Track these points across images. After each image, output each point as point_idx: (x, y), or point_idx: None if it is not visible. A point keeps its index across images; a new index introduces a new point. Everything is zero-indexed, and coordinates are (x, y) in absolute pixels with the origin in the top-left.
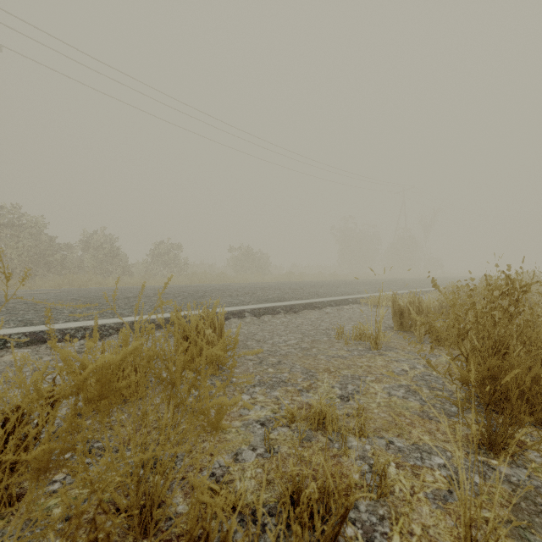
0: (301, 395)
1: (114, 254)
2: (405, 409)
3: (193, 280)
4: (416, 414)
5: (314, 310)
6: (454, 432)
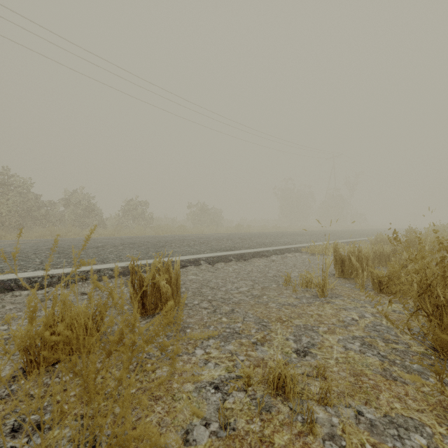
0: (256, 349)
1: (91, 209)
2: (365, 367)
3: (157, 232)
4: (378, 373)
5: (262, 258)
6: (425, 397)
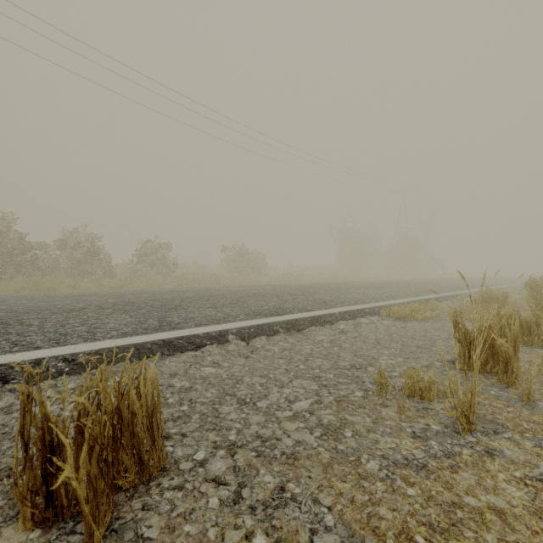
0: None
1: (94, 253)
2: None
3: (181, 283)
4: None
5: (324, 326)
6: None
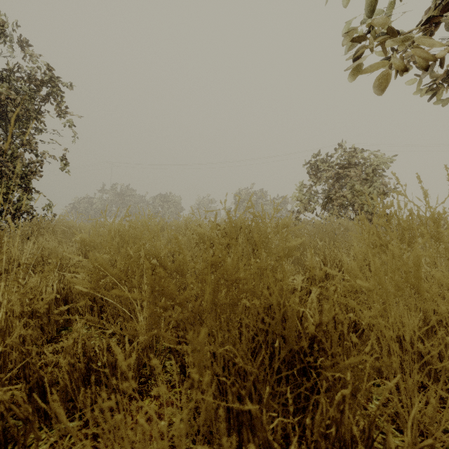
0: None
1: None
2: None
3: None
4: None
5: None
6: None
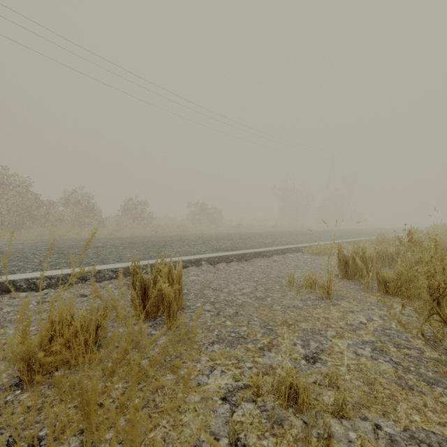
0: (263, 355)
1: (90, 209)
2: (378, 374)
3: (157, 231)
4: (393, 382)
5: (263, 258)
6: (445, 409)
